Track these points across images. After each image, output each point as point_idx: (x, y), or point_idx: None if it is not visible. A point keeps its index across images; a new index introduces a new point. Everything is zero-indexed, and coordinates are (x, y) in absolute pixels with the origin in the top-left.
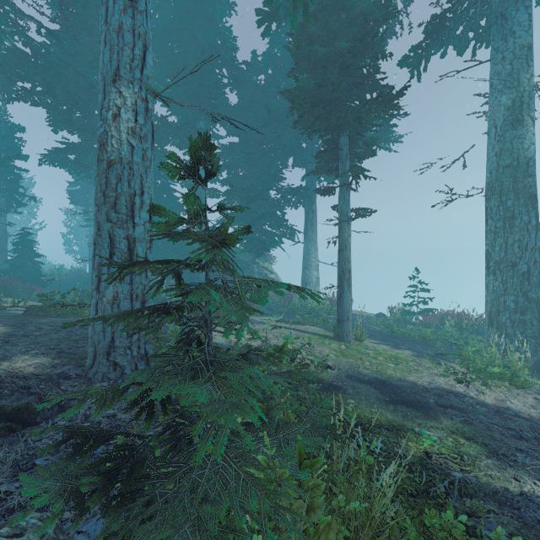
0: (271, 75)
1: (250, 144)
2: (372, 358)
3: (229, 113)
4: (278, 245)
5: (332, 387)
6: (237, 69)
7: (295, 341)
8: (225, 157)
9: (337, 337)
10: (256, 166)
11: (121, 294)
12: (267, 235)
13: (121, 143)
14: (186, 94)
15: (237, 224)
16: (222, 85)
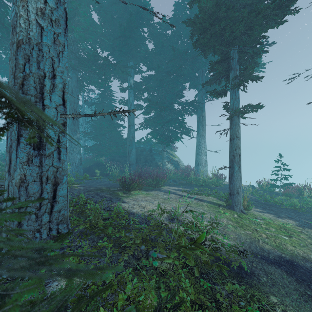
0: (175, 30)
1: (161, 75)
2: (265, 229)
3: (148, 55)
4: (179, 139)
5: (244, 272)
6: (153, 27)
7: (197, 210)
8: (146, 83)
9: (228, 206)
10: (165, 89)
11: (30, 177)
12: (172, 133)
13: (30, 23)
14: (121, 44)
15: (153, 126)
16: (144, 38)
